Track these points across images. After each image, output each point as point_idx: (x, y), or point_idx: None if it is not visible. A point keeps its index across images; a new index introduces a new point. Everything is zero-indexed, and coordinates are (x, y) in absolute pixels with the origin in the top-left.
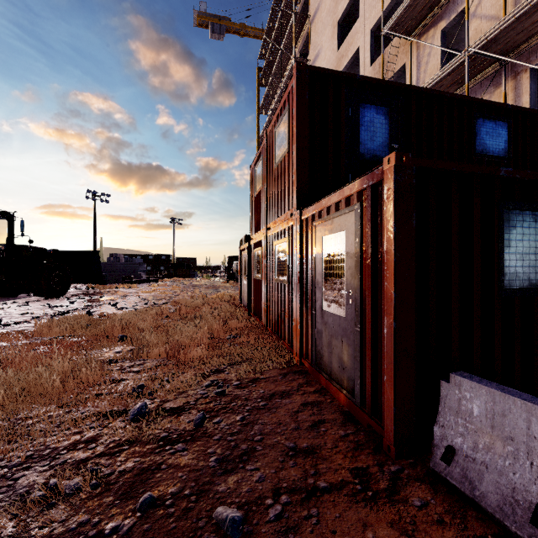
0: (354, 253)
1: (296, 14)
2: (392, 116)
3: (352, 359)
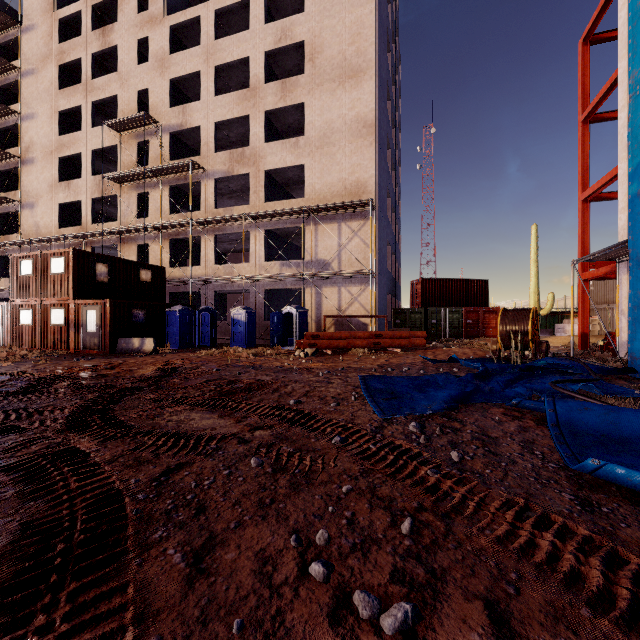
0: (99, 316)
1: (2, 59)
2: (109, 267)
3: (99, 341)
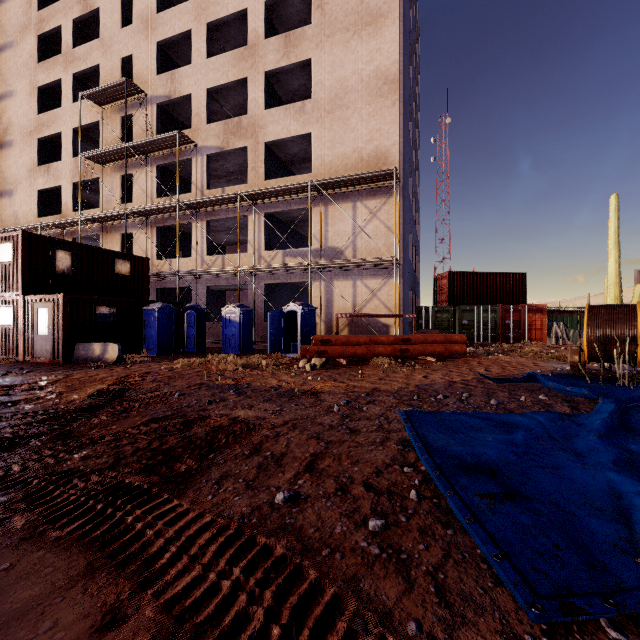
0: (52, 316)
1: None
2: (73, 256)
3: (51, 347)
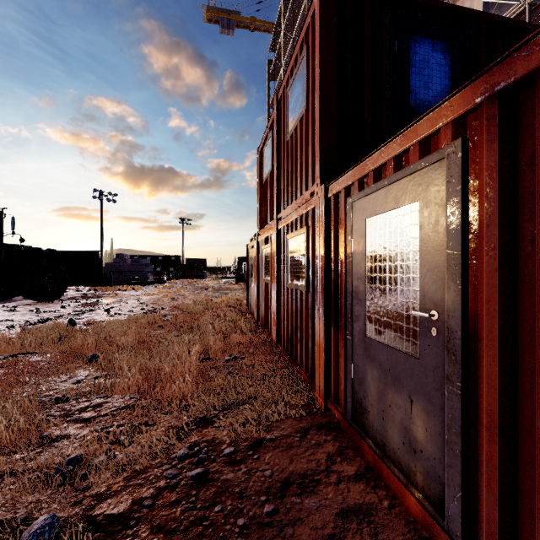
0: (443, 240)
1: None
2: (454, 54)
3: (438, 442)
